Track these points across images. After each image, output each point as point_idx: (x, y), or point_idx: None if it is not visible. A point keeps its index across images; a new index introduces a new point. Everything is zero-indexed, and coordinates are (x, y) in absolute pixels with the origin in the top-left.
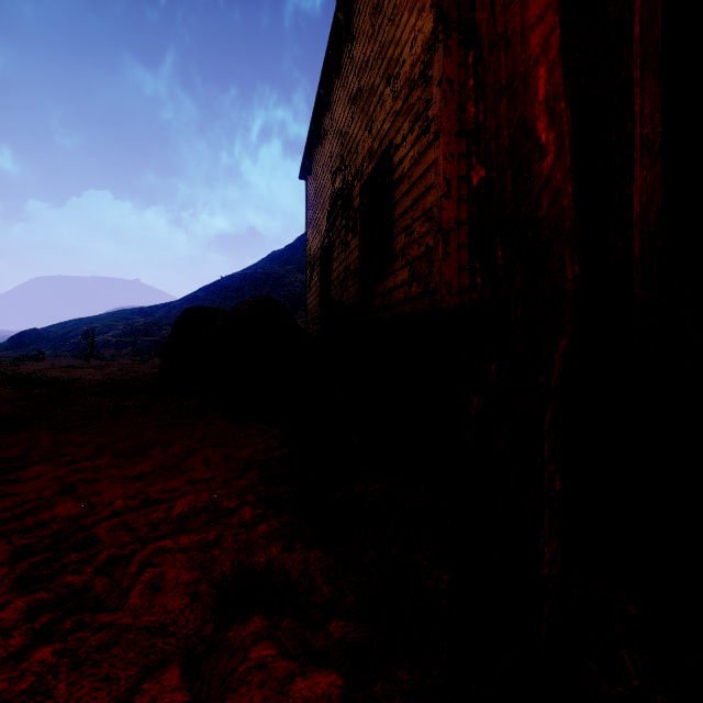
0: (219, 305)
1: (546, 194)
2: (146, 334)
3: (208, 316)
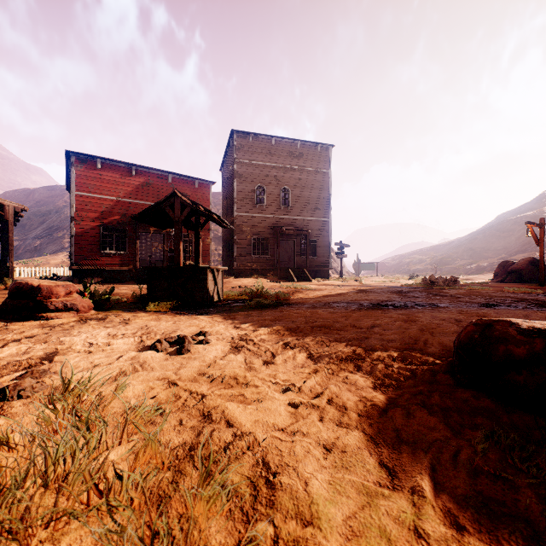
0: (493, 243)
1: (542, 268)
2: (445, 263)
3: (510, 264)
